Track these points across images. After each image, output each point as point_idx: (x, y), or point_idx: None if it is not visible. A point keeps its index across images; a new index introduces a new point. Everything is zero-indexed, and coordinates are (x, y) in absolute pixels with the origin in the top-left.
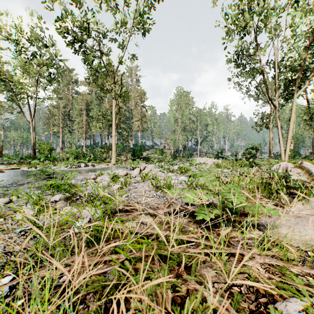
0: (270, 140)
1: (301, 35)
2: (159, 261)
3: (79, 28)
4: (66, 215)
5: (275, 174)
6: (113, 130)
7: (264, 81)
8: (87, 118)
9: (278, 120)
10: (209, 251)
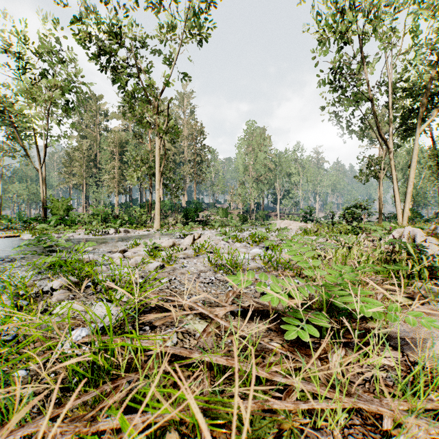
0: (380, 195)
1: (426, 44)
2: (212, 424)
3: (108, 35)
4: (59, 318)
5: (409, 247)
6: (156, 181)
7: (372, 110)
8: (121, 165)
9: (393, 167)
10: (312, 406)
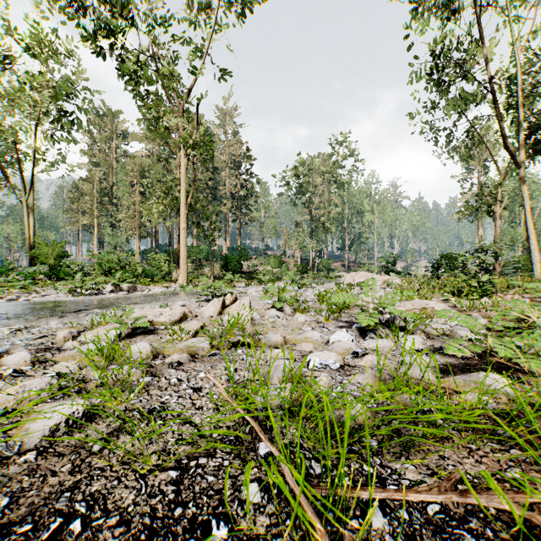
0: (496, 236)
1: None
2: None
3: (111, 8)
4: None
5: None
6: (182, 217)
7: (496, 109)
8: (143, 200)
9: (525, 194)
10: None
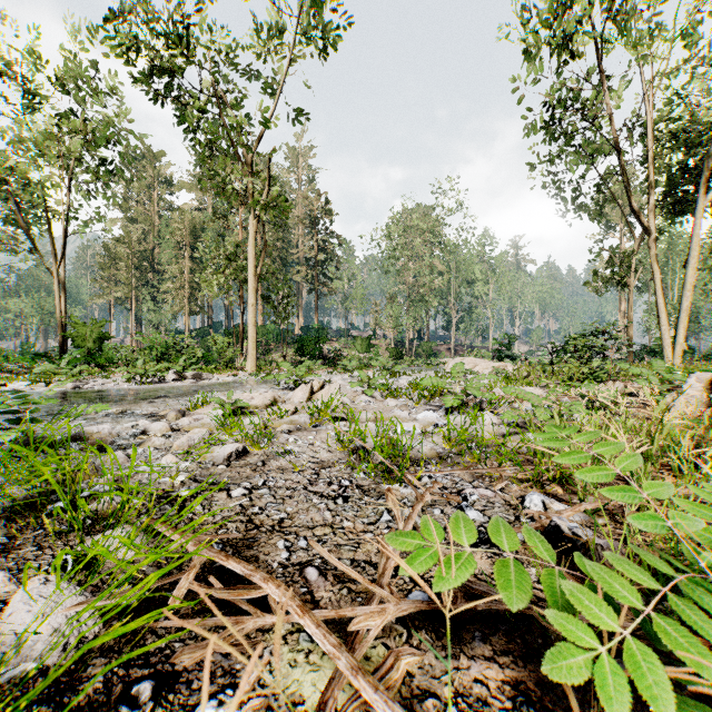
0: (629, 314)
1: None
2: None
3: (167, 42)
4: None
5: None
6: (250, 291)
7: (621, 167)
8: (194, 267)
9: (655, 266)
10: None
